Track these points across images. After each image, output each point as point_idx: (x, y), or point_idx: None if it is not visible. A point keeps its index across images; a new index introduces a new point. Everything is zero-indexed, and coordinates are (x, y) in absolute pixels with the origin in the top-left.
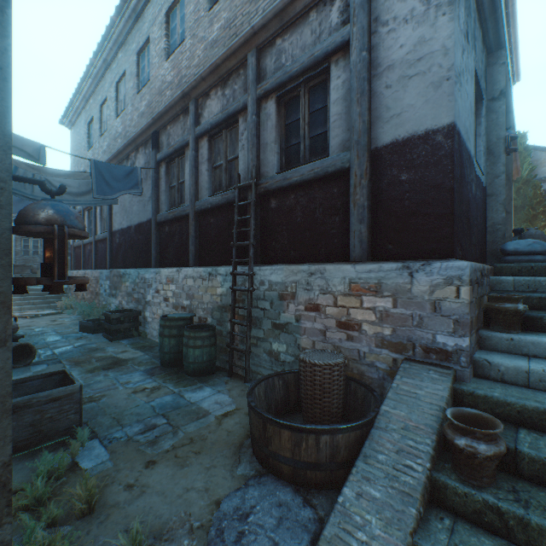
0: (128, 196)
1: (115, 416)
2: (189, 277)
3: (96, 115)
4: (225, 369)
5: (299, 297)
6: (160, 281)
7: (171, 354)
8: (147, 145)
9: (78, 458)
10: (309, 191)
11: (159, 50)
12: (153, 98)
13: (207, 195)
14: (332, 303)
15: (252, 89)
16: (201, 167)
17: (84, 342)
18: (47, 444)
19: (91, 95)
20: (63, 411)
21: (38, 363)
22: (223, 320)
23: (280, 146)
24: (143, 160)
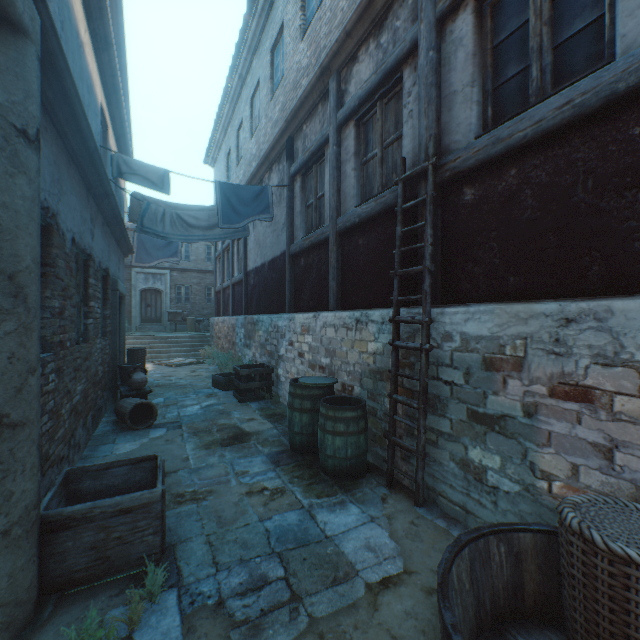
0: (261, 228)
1: (212, 541)
2: (329, 326)
3: (233, 143)
4: (381, 471)
5: (532, 367)
6: (294, 331)
7: (303, 436)
8: (280, 159)
9: (137, 631)
10: (555, 151)
11: (293, 33)
12: (287, 97)
13: (354, 206)
14: (633, 388)
15: (426, 8)
16: (345, 167)
17: (211, 401)
18: (115, 578)
19: (229, 123)
20: (137, 529)
21: (159, 425)
22: (378, 392)
23: (481, 89)
24: (277, 180)
